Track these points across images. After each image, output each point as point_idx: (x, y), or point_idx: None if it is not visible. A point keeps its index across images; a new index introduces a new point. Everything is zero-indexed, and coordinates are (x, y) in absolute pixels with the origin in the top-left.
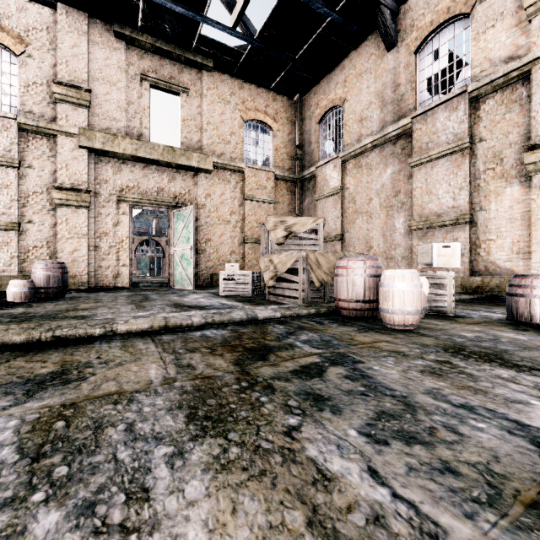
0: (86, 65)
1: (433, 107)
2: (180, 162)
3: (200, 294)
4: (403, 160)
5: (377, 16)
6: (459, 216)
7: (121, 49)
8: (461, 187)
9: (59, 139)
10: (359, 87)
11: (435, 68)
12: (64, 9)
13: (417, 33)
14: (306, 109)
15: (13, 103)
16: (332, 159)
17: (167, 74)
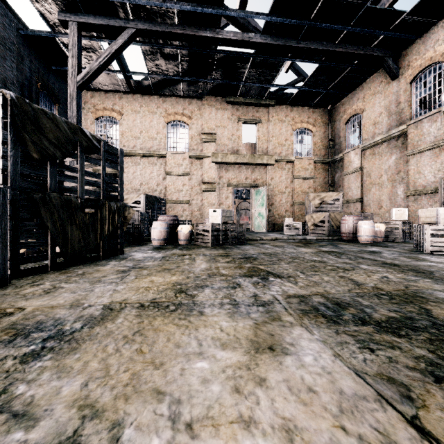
0: (214, 121)
1: (420, 119)
2: (257, 162)
3: (272, 233)
4: (403, 151)
5: (383, 63)
6: (436, 188)
7: (228, 108)
8: (439, 170)
9: (204, 160)
10: (373, 102)
11: (424, 93)
12: (206, 98)
13: (411, 71)
14: (336, 114)
15: (186, 146)
16: (354, 149)
17: (250, 115)
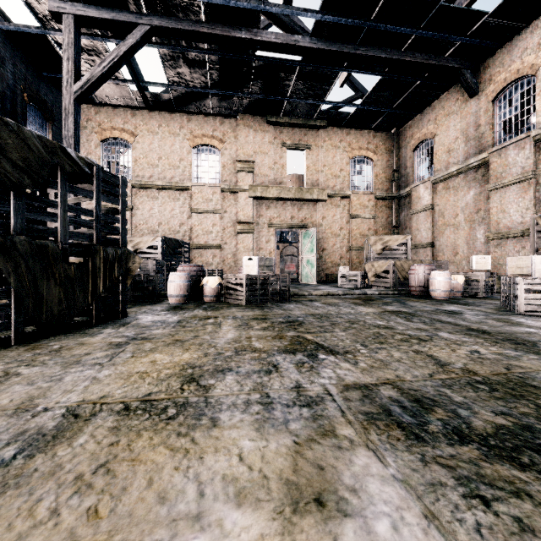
0: (252, 146)
1: (505, 146)
2: (305, 197)
3: (324, 286)
4: (483, 185)
5: (459, 76)
6: (524, 230)
7: (270, 130)
8: (528, 208)
9: (239, 194)
10: (447, 125)
11: (509, 113)
12: (241, 116)
13: (494, 86)
14: (402, 139)
15: (217, 177)
16: (423, 182)
17: (297, 138)
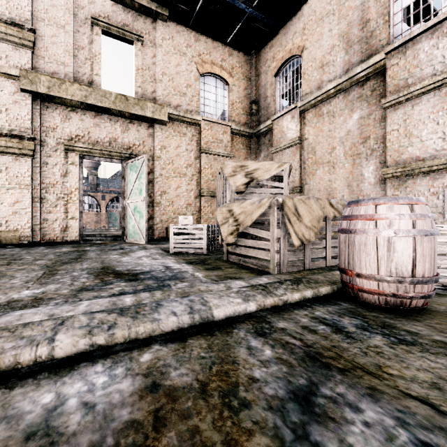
0: (29, 3)
1: (415, 36)
2: (133, 111)
3: (148, 250)
4: (374, 102)
5: None
6: None
7: None
8: None
9: None
10: (319, 32)
11: None
12: None
13: None
14: (262, 64)
15: None
16: (289, 109)
17: (120, 21)
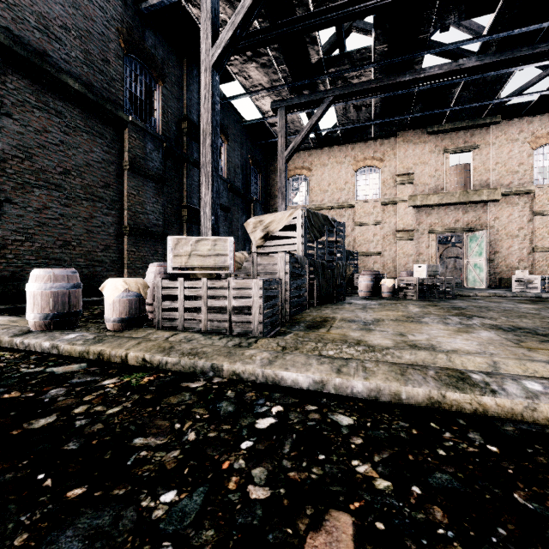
0: (411, 159)
1: None
2: (472, 200)
3: (494, 290)
4: None
5: None
6: None
7: (430, 140)
8: None
9: (398, 205)
10: None
11: None
12: (400, 134)
13: None
14: None
15: (377, 192)
16: None
17: (461, 141)
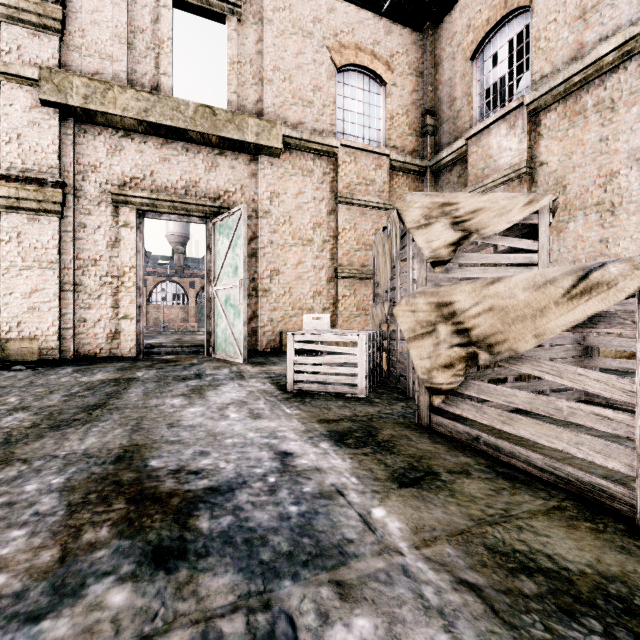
0: None
1: None
2: (224, 133)
3: (246, 381)
4: None
5: None
6: None
7: None
8: None
9: (5, 89)
10: None
11: None
12: None
13: None
14: (444, 43)
15: None
16: (505, 112)
17: None
